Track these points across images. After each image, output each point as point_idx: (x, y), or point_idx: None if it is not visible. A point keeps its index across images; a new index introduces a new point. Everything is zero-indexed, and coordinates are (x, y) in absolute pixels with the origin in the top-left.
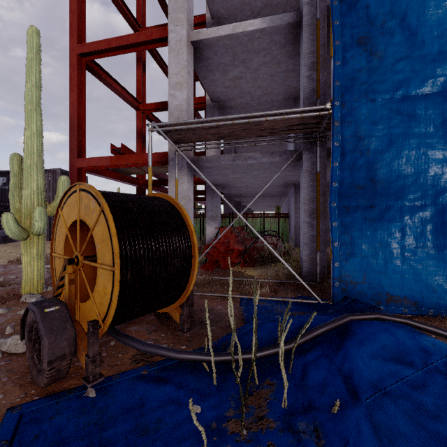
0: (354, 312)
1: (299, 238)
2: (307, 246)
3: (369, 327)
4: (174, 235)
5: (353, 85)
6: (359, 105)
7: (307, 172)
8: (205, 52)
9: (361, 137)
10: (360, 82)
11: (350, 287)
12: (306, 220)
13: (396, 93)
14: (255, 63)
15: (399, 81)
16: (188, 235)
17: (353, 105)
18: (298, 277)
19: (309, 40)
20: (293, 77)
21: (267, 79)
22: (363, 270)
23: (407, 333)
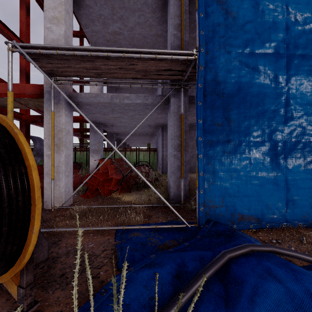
0: (219, 236)
1: (165, 167)
2: (174, 174)
3: (254, 272)
4: None
5: (214, 36)
6: (218, 54)
7: (174, 113)
8: None
9: (220, 82)
10: (219, 35)
11: (211, 210)
12: (173, 153)
13: (245, 49)
14: (132, 22)
15: (247, 39)
16: (25, 172)
17: (214, 54)
18: (169, 205)
19: (175, 5)
20: (161, 42)
21: (141, 39)
22: (221, 195)
23: (289, 273)
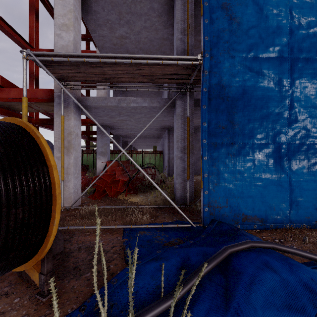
0: (223, 235)
1: (171, 169)
2: (179, 176)
3: (252, 264)
4: (19, 172)
5: (218, 42)
6: (223, 59)
7: (179, 116)
8: (93, 5)
9: (224, 86)
10: (224, 40)
11: (216, 211)
12: (178, 155)
13: (249, 53)
14: (138, 26)
15: (251, 44)
16: (47, 171)
17: (219, 59)
18: (175, 205)
19: (181, 10)
20: (167, 45)
21: (148, 43)
22: (226, 196)
23: (285, 265)
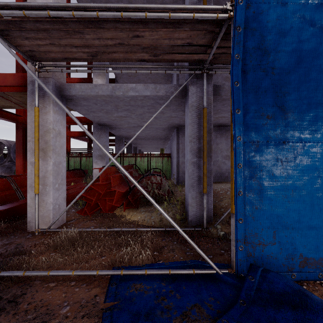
0: (278, 305)
1: (180, 175)
2: (193, 188)
3: None
4: None
5: None
6: (267, 7)
7: (193, 107)
8: None
9: (269, 50)
10: None
11: (256, 250)
12: (192, 160)
13: None
14: (140, 0)
15: None
16: None
17: (260, 7)
18: (190, 241)
19: None
20: None
21: None
22: (272, 227)
23: None
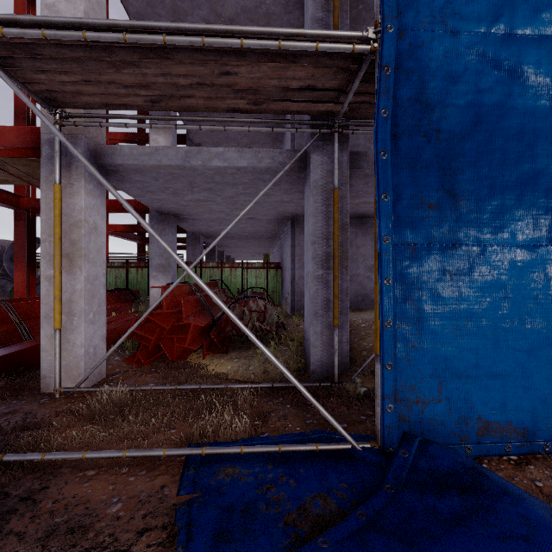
0: (442, 489)
1: (297, 299)
2: (318, 318)
3: None
4: None
5: None
6: (429, 37)
7: (318, 187)
8: None
9: (433, 104)
10: None
11: (413, 411)
12: (315, 272)
13: (492, 25)
14: (230, 7)
15: (498, 3)
16: None
17: (419, 37)
18: (311, 398)
19: None
20: None
21: None
22: (436, 375)
23: None
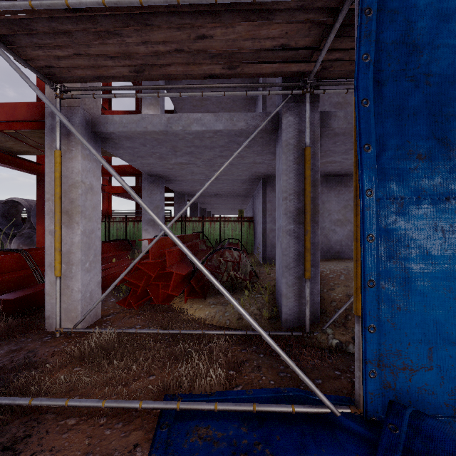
0: None
1: (268, 249)
2: (289, 270)
3: None
4: None
5: None
6: None
7: (289, 146)
8: None
9: (421, 45)
10: None
11: (398, 378)
12: (287, 227)
13: None
14: None
15: None
16: None
17: None
18: (287, 359)
19: None
20: None
21: None
22: (426, 340)
23: None
